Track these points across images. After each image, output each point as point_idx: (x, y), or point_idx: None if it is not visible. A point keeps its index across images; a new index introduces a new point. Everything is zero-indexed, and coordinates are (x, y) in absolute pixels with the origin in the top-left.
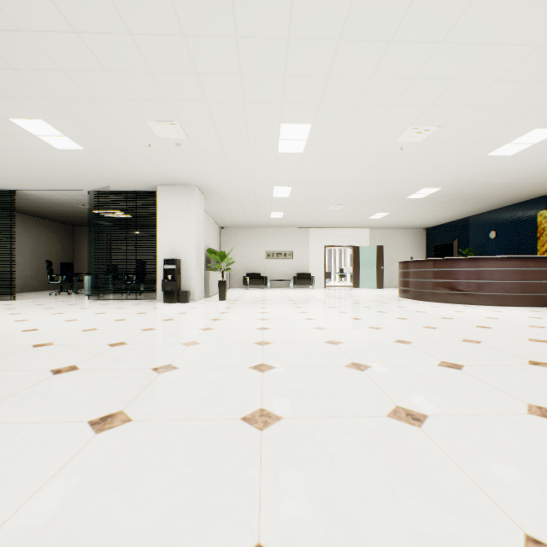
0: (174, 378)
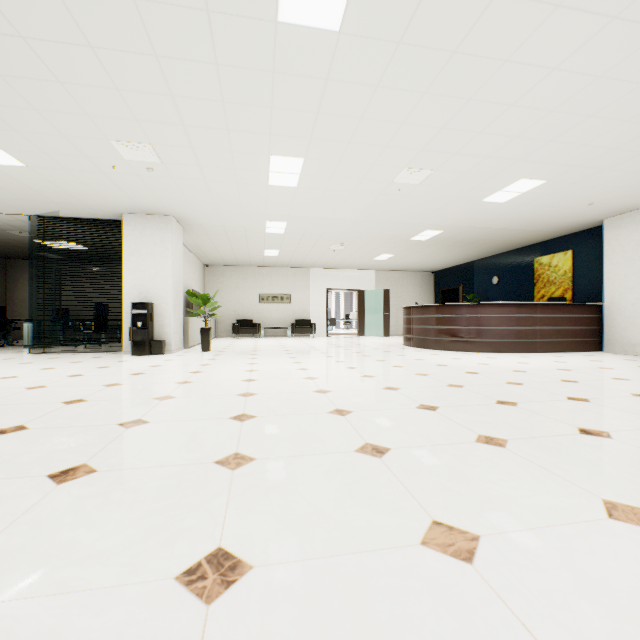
0: (145, 431)
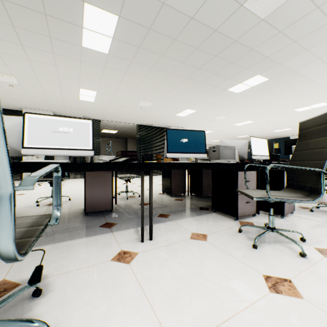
0: None
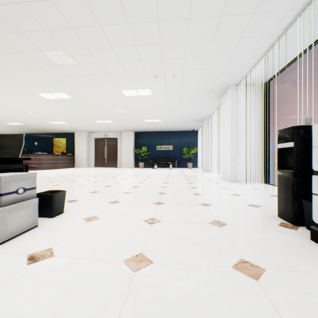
0: None
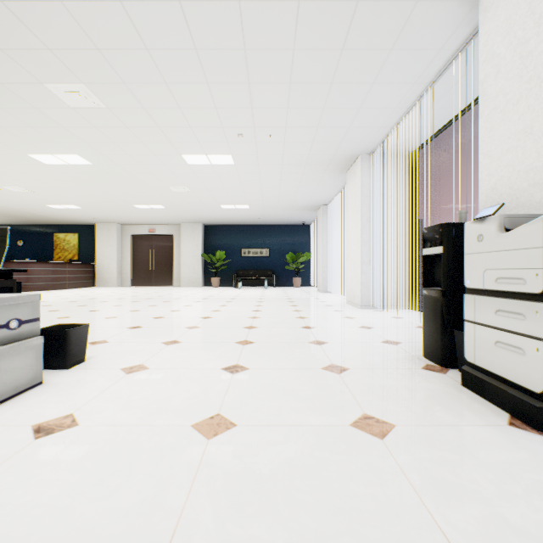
0: None
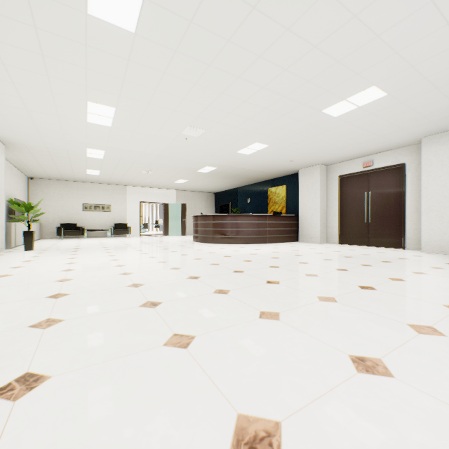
0: None
